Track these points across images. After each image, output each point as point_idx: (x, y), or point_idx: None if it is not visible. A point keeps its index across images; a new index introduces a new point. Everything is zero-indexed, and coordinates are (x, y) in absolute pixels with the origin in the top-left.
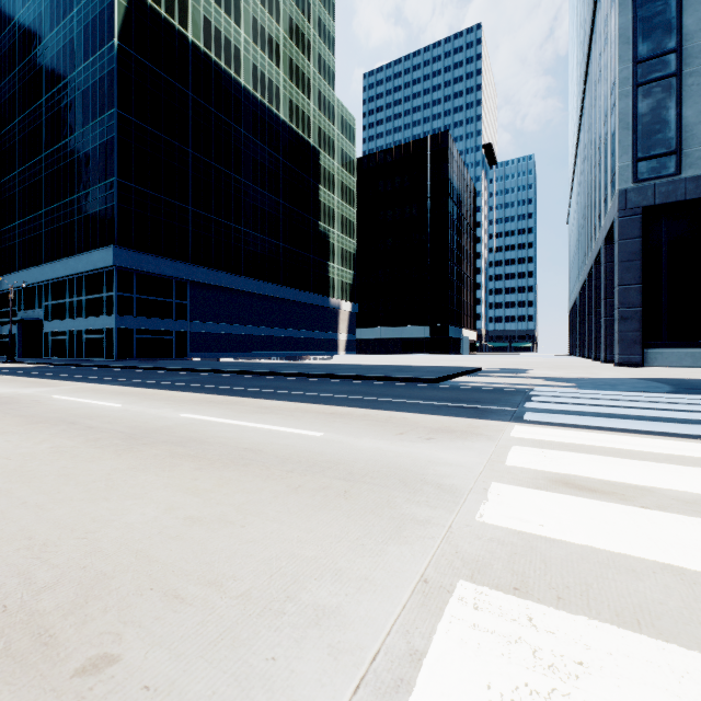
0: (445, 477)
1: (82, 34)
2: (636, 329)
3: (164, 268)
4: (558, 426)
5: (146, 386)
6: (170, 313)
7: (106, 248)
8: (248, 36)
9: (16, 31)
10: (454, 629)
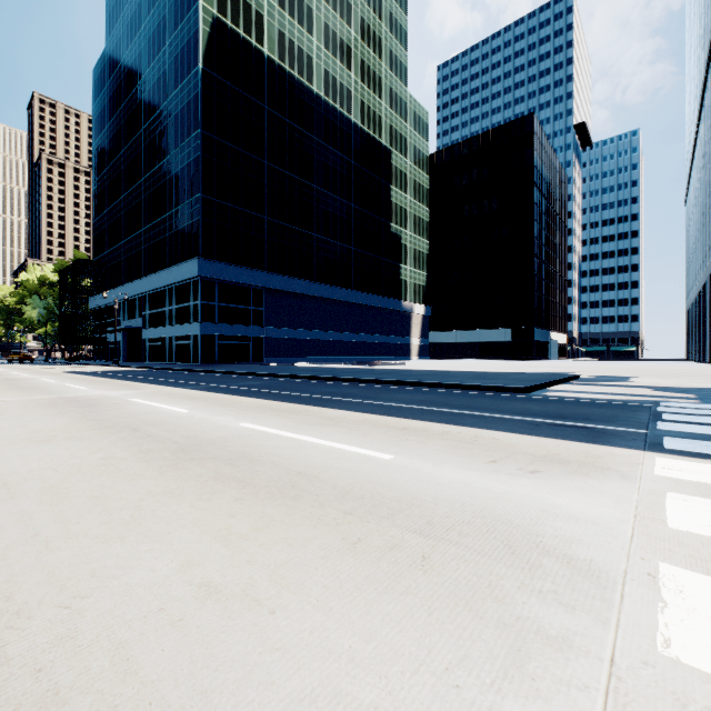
0: (573, 542)
1: (173, 65)
2: None
3: (242, 277)
4: None
5: (218, 390)
6: (247, 320)
7: (192, 260)
8: (320, 43)
9: (122, 72)
10: None
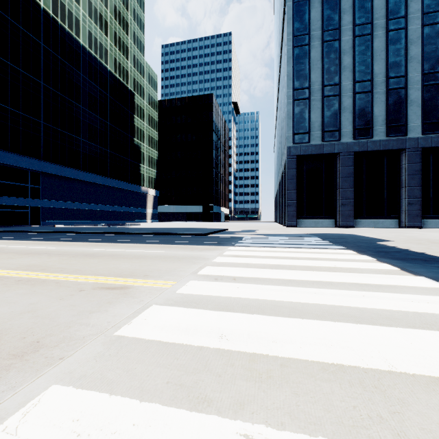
0: (206, 257)
1: None
2: (294, 210)
3: (22, 163)
4: (244, 246)
5: (47, 240)
6: (26, 194)
7: None
8: (85, 12)
9: None
10: (205, 269)
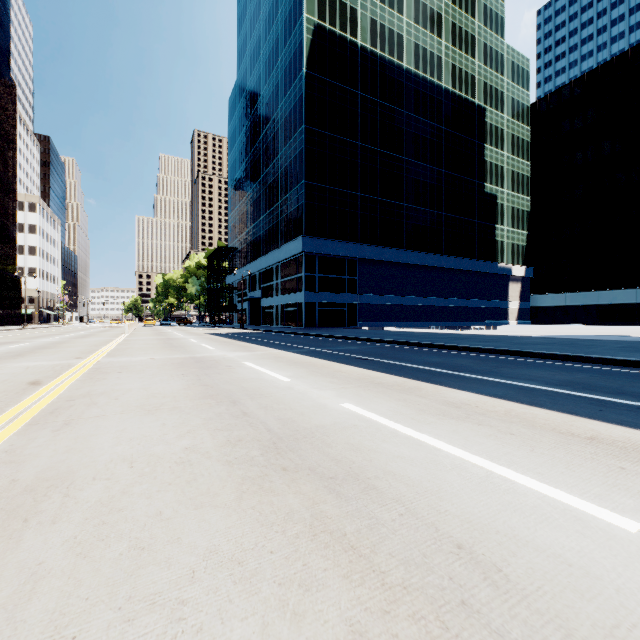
0: None
1: (283, 77)
2: None
3: (339, 250)
4: None
5: (318, 355)
6: (343, 288)
7: (298, 238)
8: (409, 20)
9: (247, 95)
10: None
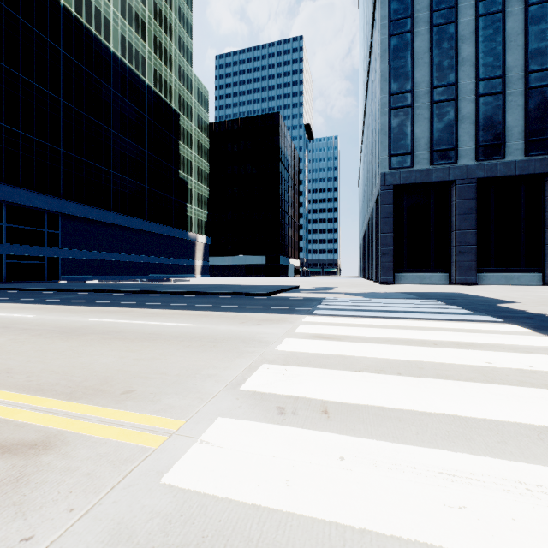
0: (264, 338)
1: None
2: (391, 260)
3: (36, 201)
4: (328, 316)
5: (40, 302)
6: (41, 241)
7: None
8: (116, 10)
9: None
10: (259, 373)
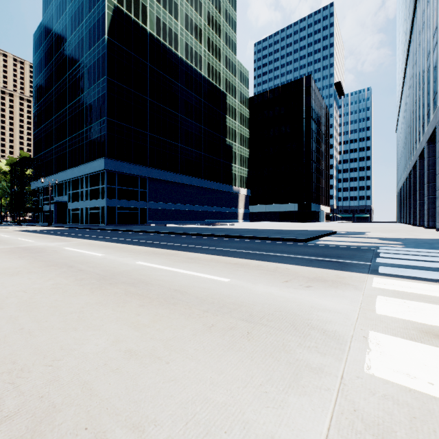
0: (327, 322)
1: (88, 34)
2: None
3: (133, 170)
4: (409, 279)
5: (119, 242)
6: (136, 197)
7: (101, 159)
8: (182, 26)
9: (53, 36)
10: None
